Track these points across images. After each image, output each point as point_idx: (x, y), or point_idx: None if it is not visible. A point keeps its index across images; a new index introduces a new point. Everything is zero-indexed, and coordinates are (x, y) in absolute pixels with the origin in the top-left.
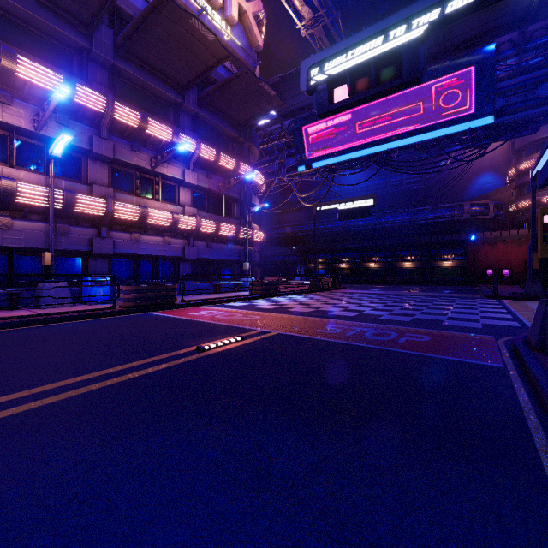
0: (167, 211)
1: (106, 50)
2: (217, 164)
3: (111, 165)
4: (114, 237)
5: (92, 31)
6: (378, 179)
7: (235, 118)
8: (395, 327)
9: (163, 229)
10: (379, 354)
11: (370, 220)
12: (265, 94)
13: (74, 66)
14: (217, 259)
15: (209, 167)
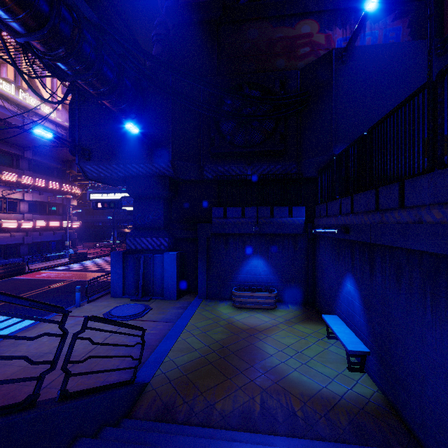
0: (12, 218)
1: None
2: (46, 187)
3: None
4: None
5: None
6: None
7: (59, 158)
8: None
9: (10, 229)
10: (103, 282)
11: None
12: None
13: None
14: (47, 240)
15: (41, 189)
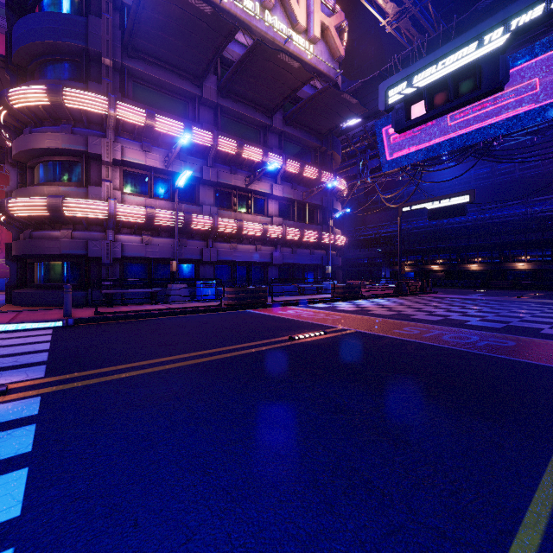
0: (258, 222)
1: (212, 94)
2: (300, 176)
3: (215, 188)
4: (217, 247)
5: (202, 82)
6: (481, 167)
7: (317, 130)
8: (479, 332)
9: (255, 238)
10: (451, 352)
11: (470, 216)
12: (347, 104)
13: (190, 112)
14: (301, 263)
15: (293, 179)
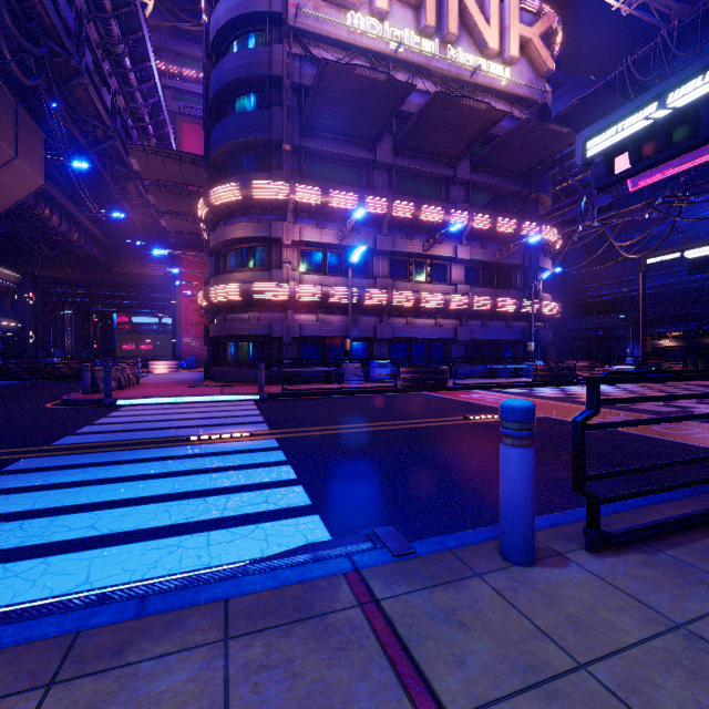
0: (438, 292)
1: (386, 155)
2: (492, 231)
3: (390, 257)
4: (392, 323)
5: (376, 145)
6: None
7: (515, 170)
8: None
9: (435, 311)
10: (644, 440)
11: None
12: (555, 134)
13: (363, 179)
14: (494, 339)
15: (483, 236)
